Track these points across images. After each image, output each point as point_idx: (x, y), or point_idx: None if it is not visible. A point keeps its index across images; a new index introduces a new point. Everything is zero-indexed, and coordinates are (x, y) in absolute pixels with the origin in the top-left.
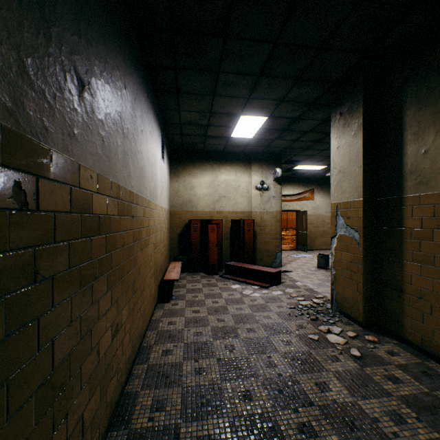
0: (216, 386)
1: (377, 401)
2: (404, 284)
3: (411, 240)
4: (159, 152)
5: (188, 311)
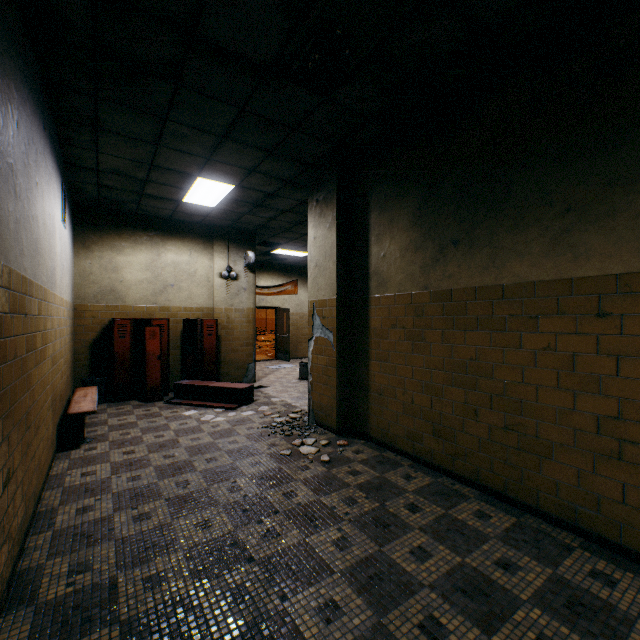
0: (166, 526)
1: (337, 493)
2: (370, 383)
3: (375, 340)
4: (58, 212)
5: (116, 454)
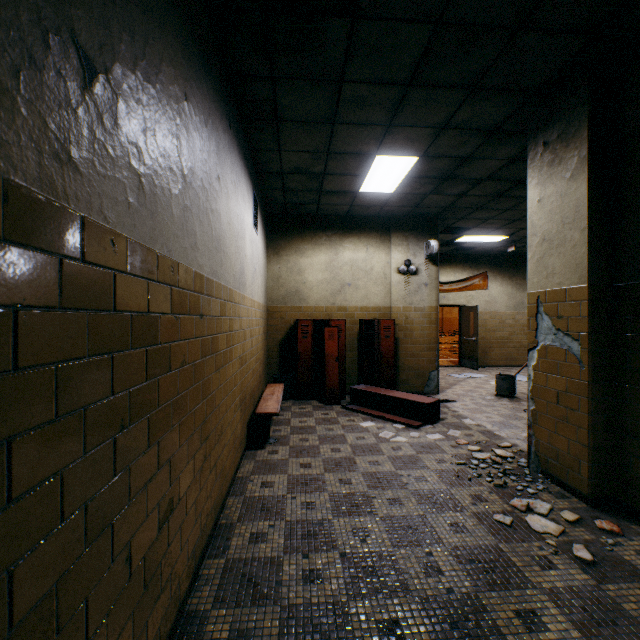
0: (340, 608)
1: None
2: None
3: None
4: (248, 216)
5: (293, 465)
